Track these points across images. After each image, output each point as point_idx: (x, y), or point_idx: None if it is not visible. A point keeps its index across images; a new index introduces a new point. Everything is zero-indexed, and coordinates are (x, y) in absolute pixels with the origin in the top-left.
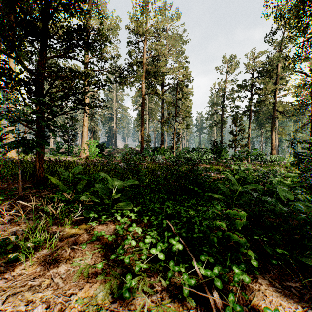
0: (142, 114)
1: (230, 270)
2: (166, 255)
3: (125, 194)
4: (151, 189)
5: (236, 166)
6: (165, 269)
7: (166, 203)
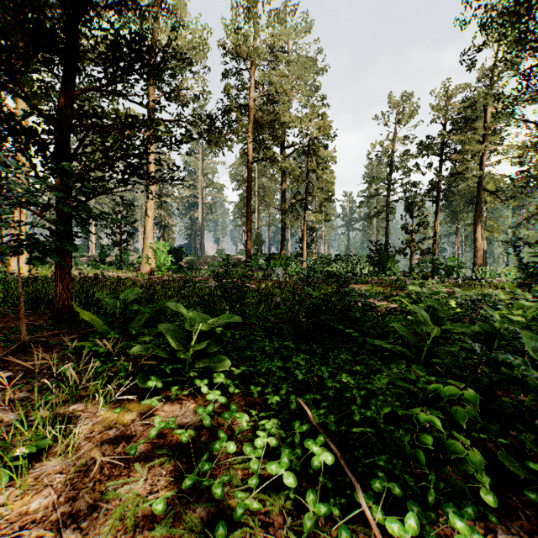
0: (248, 197)
1: (438, 515)
2: (300, 473)
3: (216, 341)
4: (265, 330)
5: (418, 287)
6: (297, 505)
7: (295, 358)
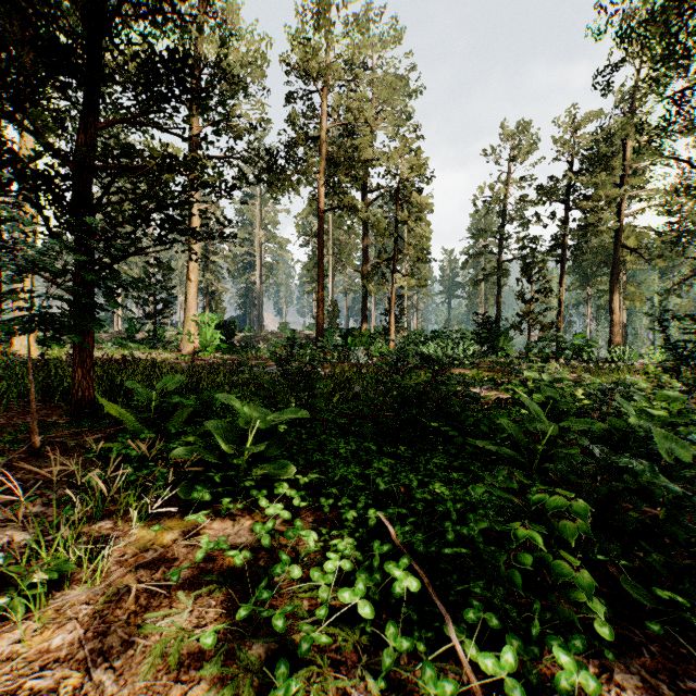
0: (320, 255)
1: (542, 650)
2: (379, 603)
3: (277, 442)
4: (339, 427)
5: (535, 373)
6: (375, 641)
7: (377, 463)
